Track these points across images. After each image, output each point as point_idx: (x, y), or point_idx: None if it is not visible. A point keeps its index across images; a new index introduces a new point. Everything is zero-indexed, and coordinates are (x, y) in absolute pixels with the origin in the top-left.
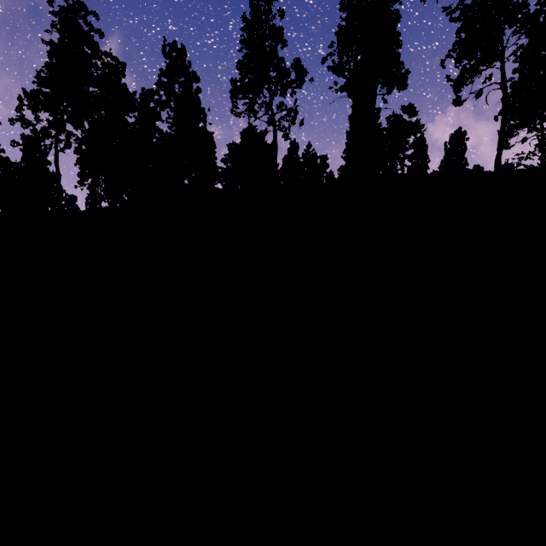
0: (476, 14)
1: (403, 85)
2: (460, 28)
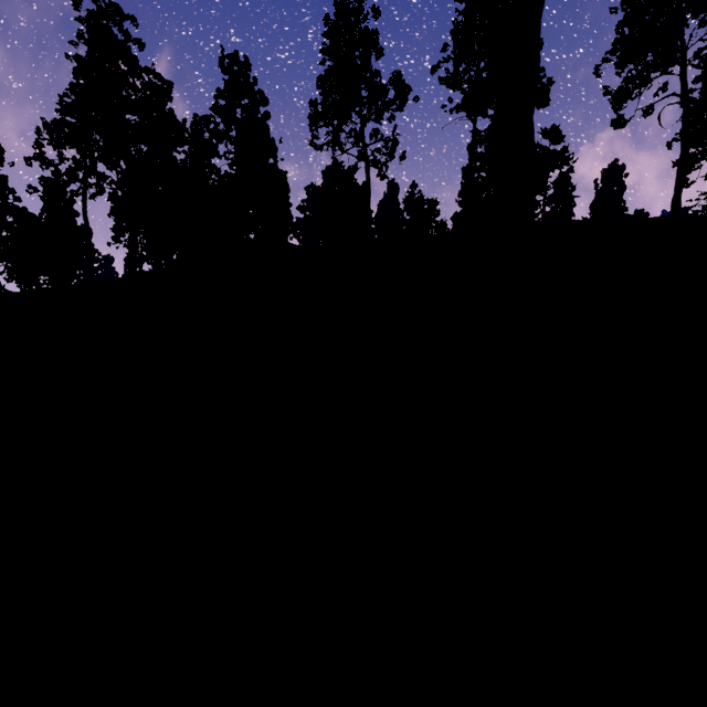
0: (645, 0)
1: (543, 100)
2: (622, 21)
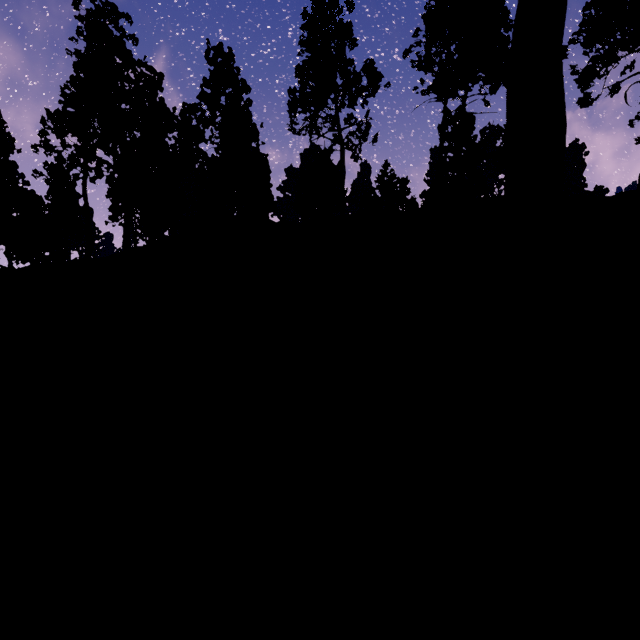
0: None
1: None
2: (589, 3)
